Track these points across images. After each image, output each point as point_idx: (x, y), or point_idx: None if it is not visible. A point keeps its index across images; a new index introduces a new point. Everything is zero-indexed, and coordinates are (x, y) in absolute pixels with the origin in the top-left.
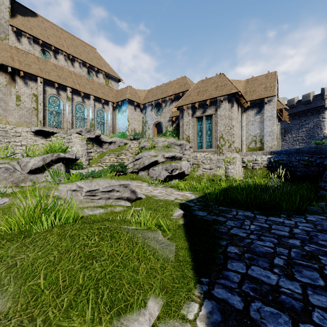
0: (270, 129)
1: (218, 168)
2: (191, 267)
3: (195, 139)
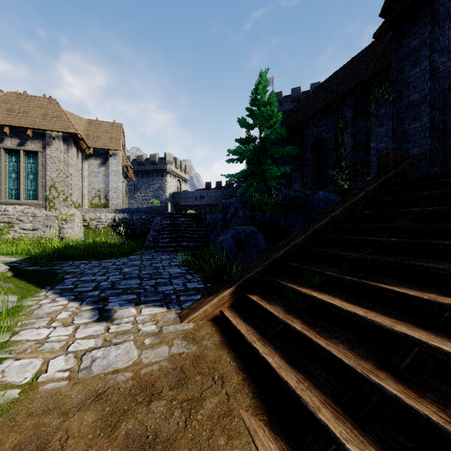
0: (116, 185)
1: (49, 227)
2: (35, 287)
3: (3, 182)
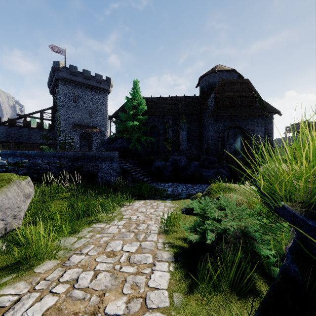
0: None
1: None
2: None
3: None
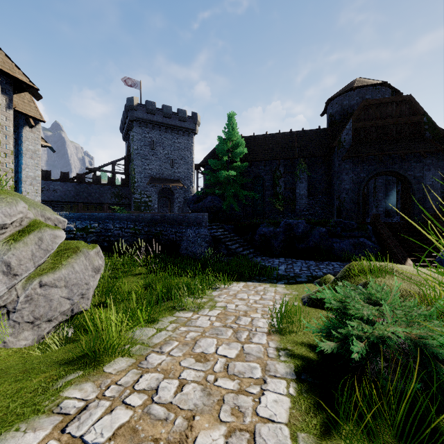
0: (33, 174)
1: None
2: None
3: None
